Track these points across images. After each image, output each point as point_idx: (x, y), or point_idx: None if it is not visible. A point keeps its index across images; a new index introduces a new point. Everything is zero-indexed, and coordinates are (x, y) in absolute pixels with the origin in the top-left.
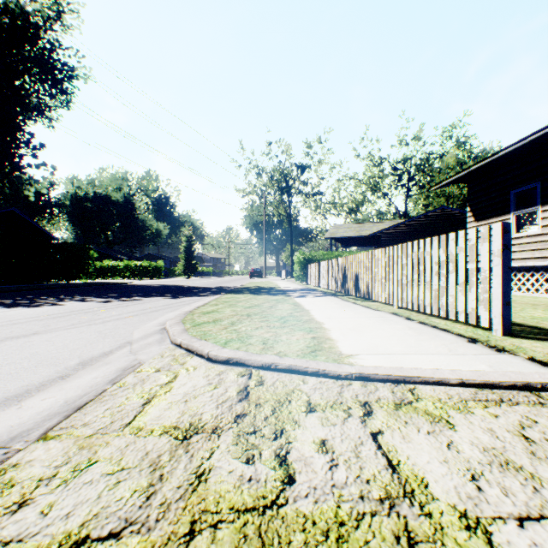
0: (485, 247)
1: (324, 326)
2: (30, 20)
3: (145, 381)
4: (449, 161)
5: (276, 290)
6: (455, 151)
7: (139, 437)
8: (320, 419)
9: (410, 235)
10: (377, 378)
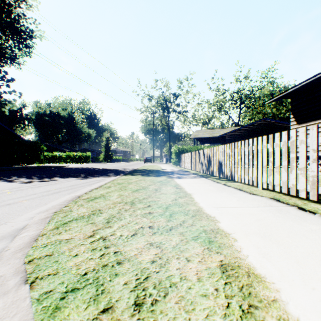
0: None
1: (222, 227)
2: None
3: None
4: (266, 92)
5: (160, 172)
6: (269, 85)
7: None
8: None
9: (244, 136)
10: None
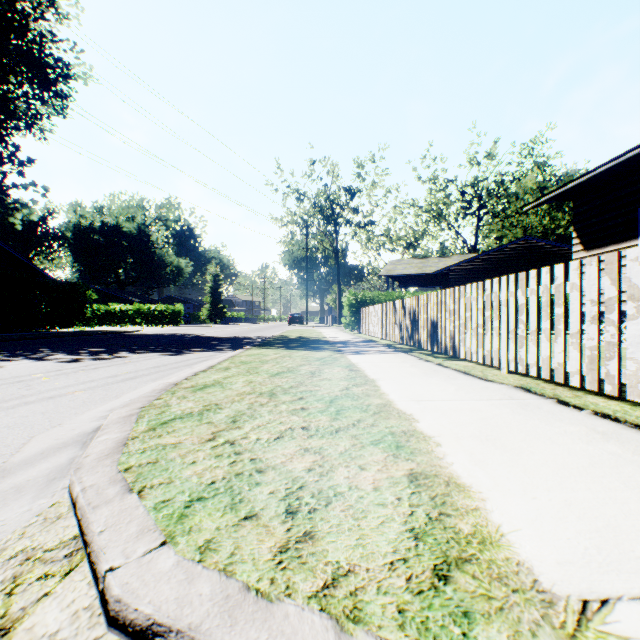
0: None
1: (421, 428)
2: (15, 4)
3: None
4: (529, 184)
5: (320, 342)
6: (535, 172)
7: None
8: None
9: (485, 273)
10: None
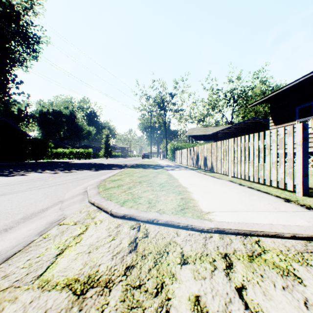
0: (291, 139)
1: (188, 190)
2: (14, 9)
3: (64, 233)
4: (257, 91)
5: (157, 166)
6: (260, 85)
7: (44, 292)
8: (192, 271)
9: (235, 134)
10: (230, 232)
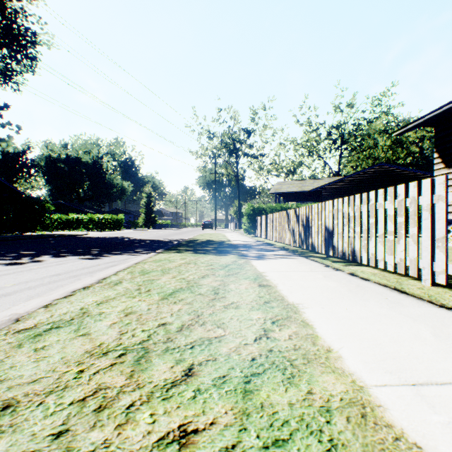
0: None
1: None
2: None
3: None
4: (378, 126)
5: (225, 245)
6: (383, 117)
7: None
8: None
9: (349, 190)
10: None
